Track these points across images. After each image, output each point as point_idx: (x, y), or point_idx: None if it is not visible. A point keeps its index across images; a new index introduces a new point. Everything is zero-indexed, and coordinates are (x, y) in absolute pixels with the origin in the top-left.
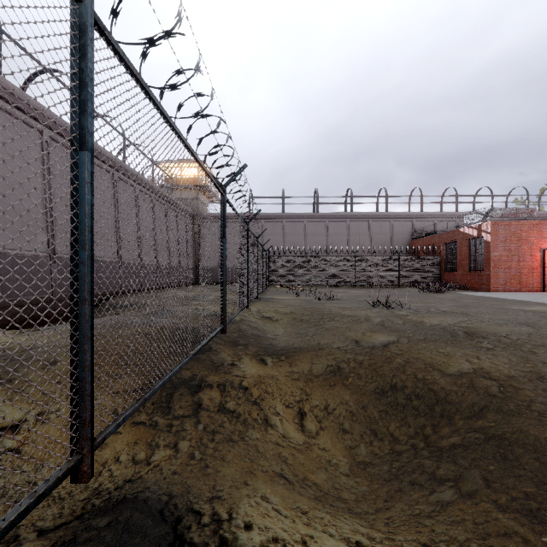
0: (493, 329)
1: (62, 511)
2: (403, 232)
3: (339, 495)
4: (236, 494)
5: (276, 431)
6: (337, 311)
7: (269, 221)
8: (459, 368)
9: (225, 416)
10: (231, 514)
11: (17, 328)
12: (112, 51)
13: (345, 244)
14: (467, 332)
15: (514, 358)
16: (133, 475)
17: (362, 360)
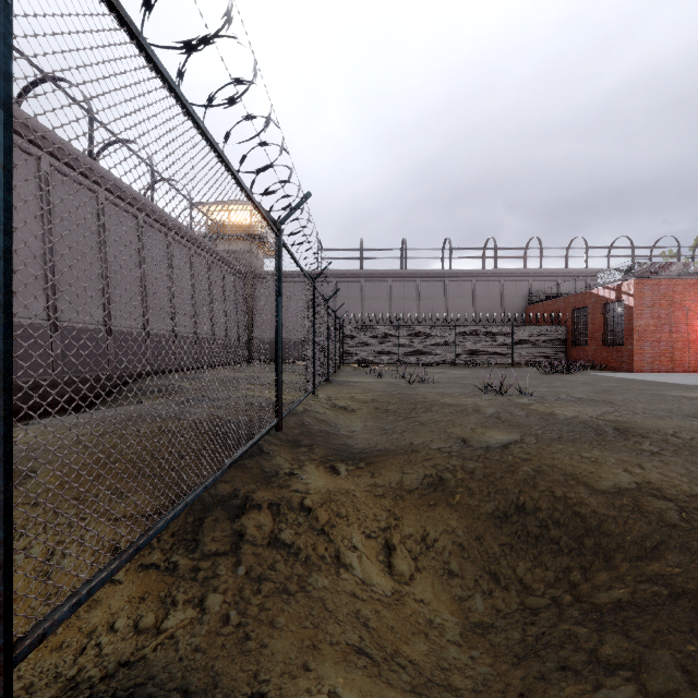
0: (653, 424)
1: None
2: (517, 294)
3: (448, 681)
4: (289, 689)
5: (352, 574)
6: (434, 398)
7: (343, 281)
8: (615, 482)
9: (278, 553)
10: None
11: None
12: None
13: (442, 311)
14: (617, 429)
15: (693, 467)
16: (133, 654)
17: (474, 468)
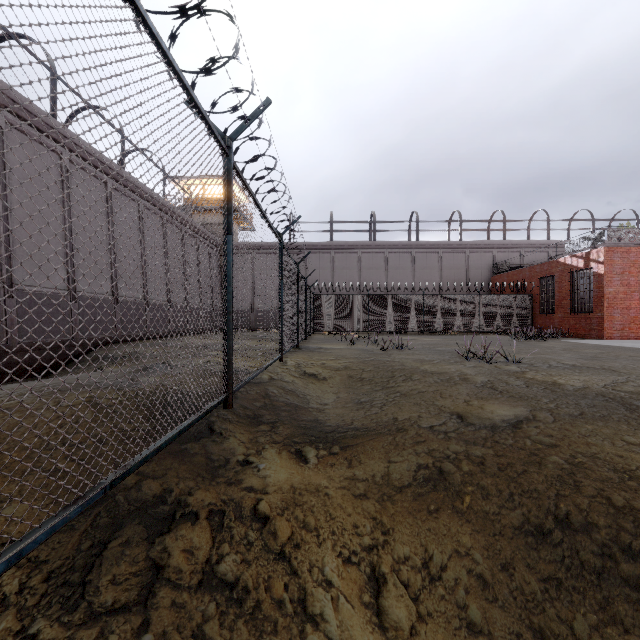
0: None
1: None
2: (482, 265)
3: None
4: None
5: (324, 636)
6: (413, 366)
7: (314, 252)
8: None
9: (211, 601)
10: None
11: None
12: None
13: (409, 281)
14: None
15: None
16: None
17: (483, 457)
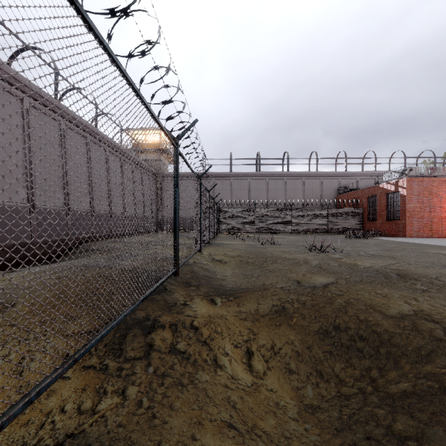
0: (422, 271)
1: None
2: (331, 188)
3: None
4: None
5: (225, 372)
6: (278, 254)
7: (219, 179)
8: (399, 310)
9: (175, 358)
10: None
11: None
12: None
13: (283, 198)
14: (399, 274)
15: None
16: (76, 428)
17: (305, 300)
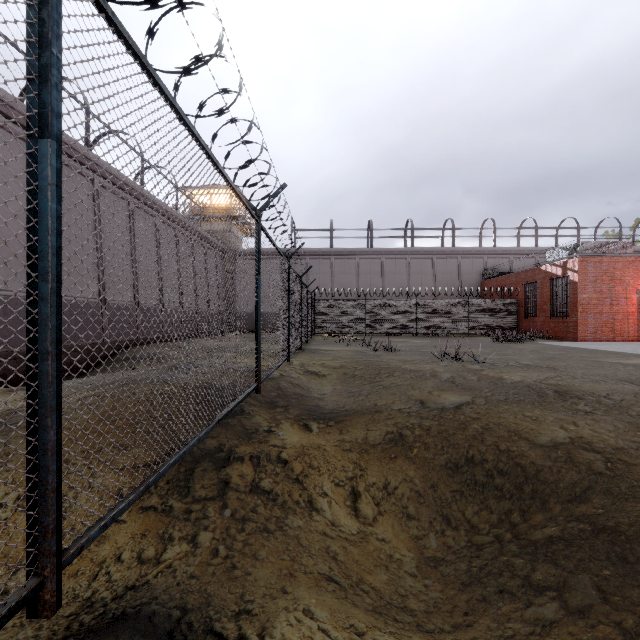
0: (589, 387)
1: (39, 633)
2: (473, 270)
3: (405, 604)
4: (270, 607)
5: (323, 517)
6: (396, 365)
7: (315, 258)
8: (552, 437)
9: (258, 498)
10: (263, 638)
11: (11, 385)
12: (96, 8)
13: (405, 285)
14: (557, 391)
15: (620, 424)
16: (138, 579)
17: (430, 426)
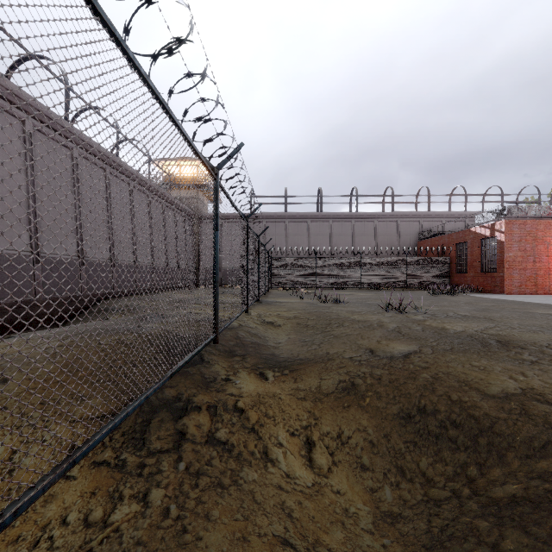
0: (529, 337)
1: None
2: (410, 232)
3: None
4: None
5: (278, 468)
6: (345, 316)
7: (271, 221)
8: (503, 388)
9: (214, 450)
10: None
11: None
12: None
13: (350, 245)
14: (500, 341)
15: None
16: (81, 547)
17: (381, 375)
